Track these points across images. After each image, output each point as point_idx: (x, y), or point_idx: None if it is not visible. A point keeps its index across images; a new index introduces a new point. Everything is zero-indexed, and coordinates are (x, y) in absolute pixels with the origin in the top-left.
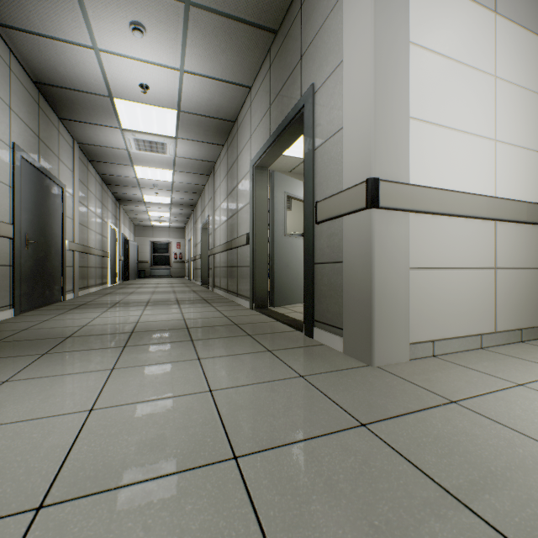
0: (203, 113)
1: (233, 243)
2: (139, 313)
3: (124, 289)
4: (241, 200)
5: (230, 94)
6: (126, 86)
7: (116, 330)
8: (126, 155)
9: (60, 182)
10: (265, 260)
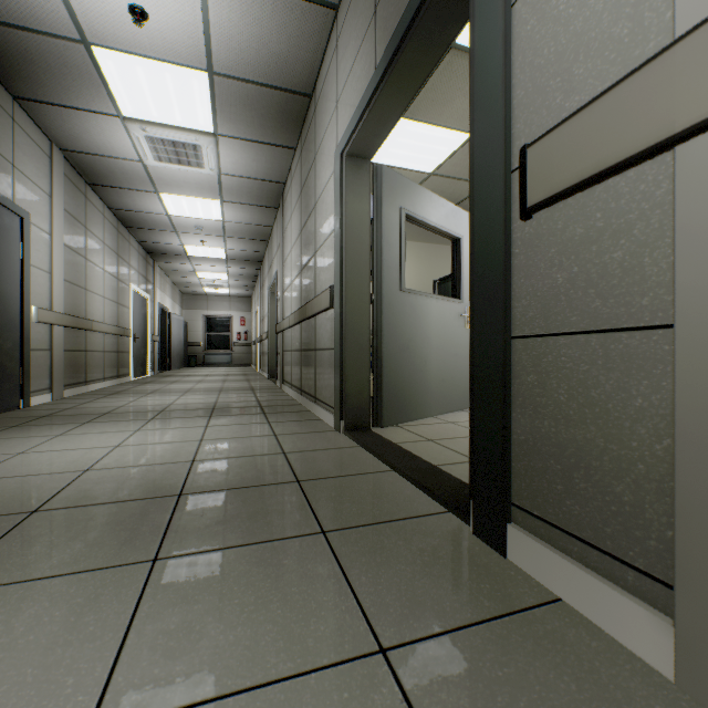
0: (255, 76)
1: (308, 308)
2: (118, 439)
3: (149, 385)
4: (321, 229)
5: (299, 27)
6: (105, 12)
7: (3, 503)
8: (142, 173)
9: (17, 207)
10: (364, 336)
